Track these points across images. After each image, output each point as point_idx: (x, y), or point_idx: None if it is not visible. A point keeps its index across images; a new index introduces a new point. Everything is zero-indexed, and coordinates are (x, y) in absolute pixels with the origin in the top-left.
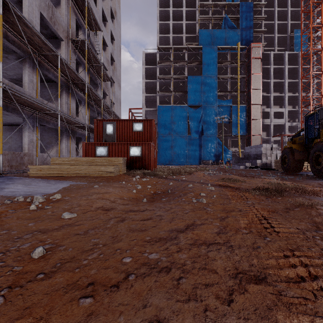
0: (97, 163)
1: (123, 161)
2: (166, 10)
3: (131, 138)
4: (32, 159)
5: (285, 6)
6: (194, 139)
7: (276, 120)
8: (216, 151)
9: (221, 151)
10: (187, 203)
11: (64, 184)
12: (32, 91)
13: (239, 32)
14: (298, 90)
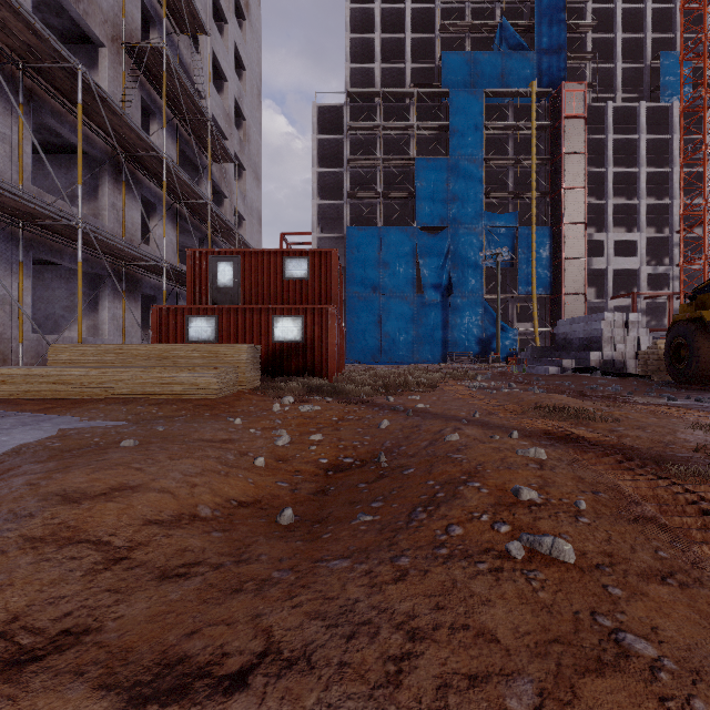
0: (176, 360)
1: (250, 356)
2: (366, 9)
3: (281, 297)
4: (7, 350)
5: (639, 1)
6: (431, 303)
7: (619, 261)
8: (481, 332)
9: (494, 331)
10: (491, 573)
11: (38, 430)
12: (5, 166)
13: (535, 58)
14: (670, 190)
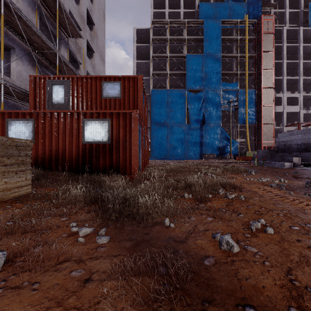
0: None
1: None
2: None
3: None
4: None
5: None
6: (194, 128)
7: (289, 107)
8: (220, 143)
9: (226, 143)
10: None
11: None
12: None
13: (246, 6)
14: None
